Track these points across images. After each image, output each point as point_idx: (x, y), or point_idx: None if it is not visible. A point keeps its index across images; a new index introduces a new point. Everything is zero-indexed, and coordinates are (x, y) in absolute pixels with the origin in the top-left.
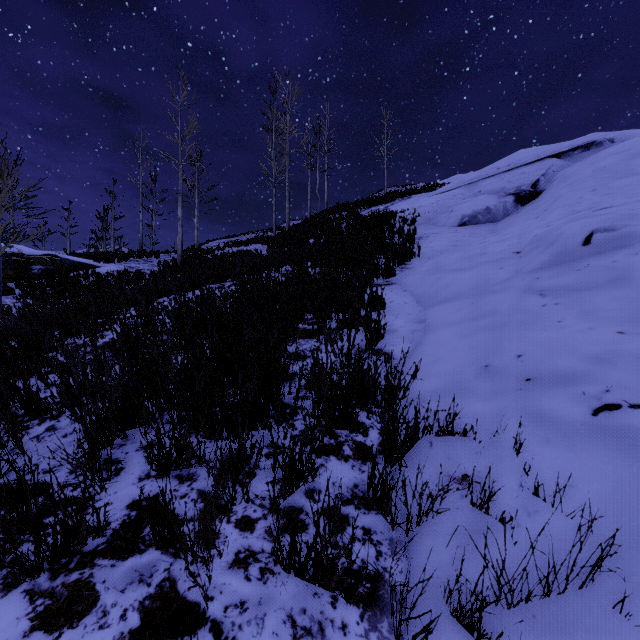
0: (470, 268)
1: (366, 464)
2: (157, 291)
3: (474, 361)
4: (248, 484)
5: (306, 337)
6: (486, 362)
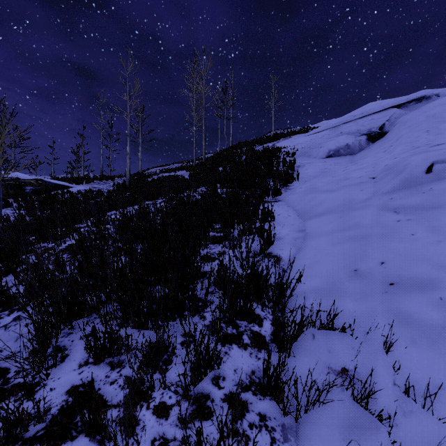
0: (337, 190)
1: (261, 351)
2: (109, 206)
3: (345, 265)
4: (164, 376)
5: (215, 242)
6: (355, 267)
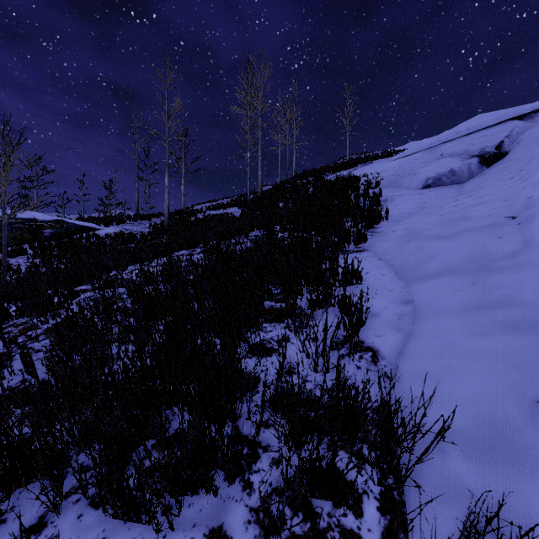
0: (455, 235)
1: None
2: (131, 258)
3: (512, 386)
4: None
5: (273, 320)
6: (537, 393)
